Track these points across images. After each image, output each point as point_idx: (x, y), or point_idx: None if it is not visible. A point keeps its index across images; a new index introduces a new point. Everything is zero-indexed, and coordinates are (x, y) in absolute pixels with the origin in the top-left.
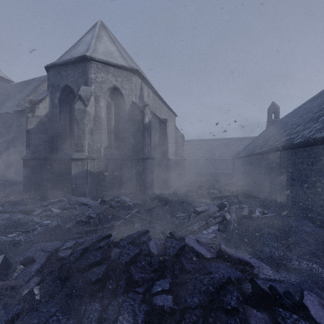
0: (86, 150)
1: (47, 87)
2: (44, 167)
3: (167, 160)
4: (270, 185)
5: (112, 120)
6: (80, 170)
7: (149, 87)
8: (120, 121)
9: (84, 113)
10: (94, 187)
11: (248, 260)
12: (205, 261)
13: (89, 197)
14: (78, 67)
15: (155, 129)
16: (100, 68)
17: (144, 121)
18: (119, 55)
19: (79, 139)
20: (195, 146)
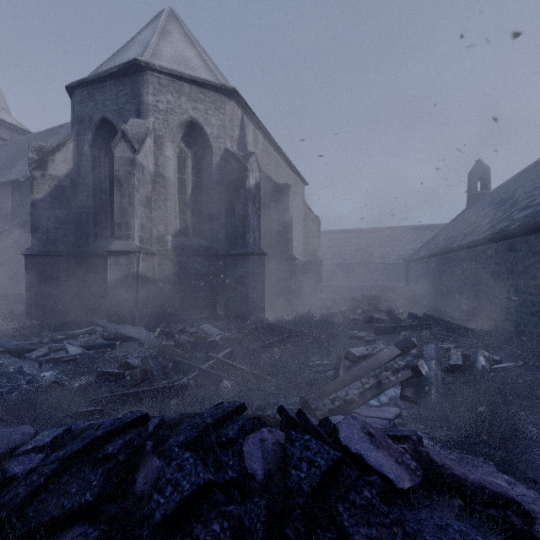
0: (136, 236)
1: (71, 124)
2: (65, 271)
3: (290, 259)
4: (489, 306)
5: (187, 184)
6: (124, 274)
7: (256, 125)
8: (203, 185)
9: (132, 165)
10: (153, 307)
11: (511, 494)
12: (399, 502)
13: (142, 325)
14: (125, 84)
15: (268, 204)
16: (166, 84)
17: (246, 184)
18: (202, 65)
19: (123, 216)
20: (338, 240)
